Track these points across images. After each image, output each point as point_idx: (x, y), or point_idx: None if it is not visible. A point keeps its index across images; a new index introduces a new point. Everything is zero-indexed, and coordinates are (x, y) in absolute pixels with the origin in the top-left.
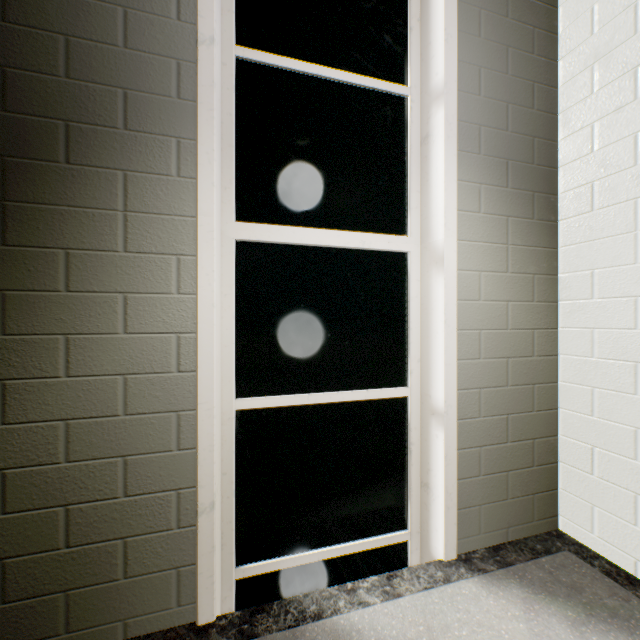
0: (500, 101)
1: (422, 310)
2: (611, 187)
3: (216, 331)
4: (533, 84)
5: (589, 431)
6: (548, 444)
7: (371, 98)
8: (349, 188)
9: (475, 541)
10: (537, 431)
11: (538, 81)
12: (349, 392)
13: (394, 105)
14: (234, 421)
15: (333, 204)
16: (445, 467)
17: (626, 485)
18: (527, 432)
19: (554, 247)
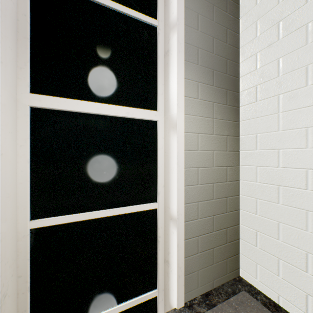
0: (209, 35)
1: (165, 156)
2: (266, 88)
3: (2, 174)
4: (227, 29)
5: (255, 222)
6: (234, 229)
7: (134, 23)
8: (119, 78)
9: (195, 292)
10: (229, 223)
11: (229, 28)
12: (118, 209)
13: (148, 30)
14: (29, 237)
15: (108, 87)
16: (177, 252)
17: (273, 253)
18: (223, 224)
19: (237, 121)
